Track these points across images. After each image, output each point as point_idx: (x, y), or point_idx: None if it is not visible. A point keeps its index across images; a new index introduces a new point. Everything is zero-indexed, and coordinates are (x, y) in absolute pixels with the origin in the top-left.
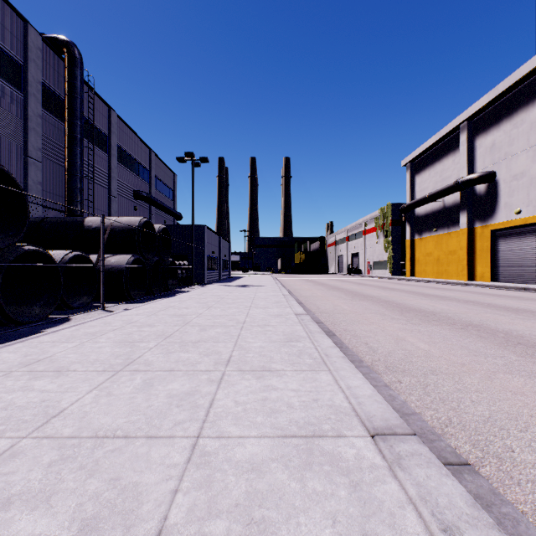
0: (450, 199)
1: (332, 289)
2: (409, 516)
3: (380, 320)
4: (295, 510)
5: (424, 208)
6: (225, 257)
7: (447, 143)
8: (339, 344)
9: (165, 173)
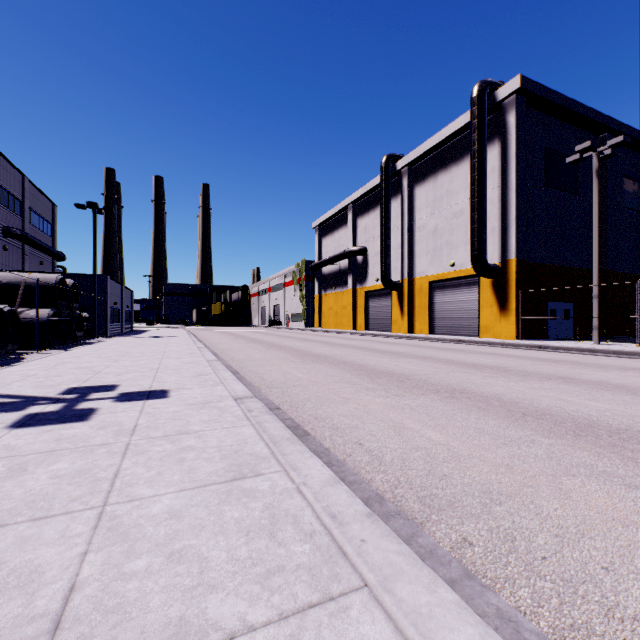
0: (344, 264)
1: (239, 338)
2: (208, 364)
3: (251, 350)
4: (186, 365)
5: (328, 268)
6: (128, 308)
7: (342, 217)
8: (217, 356)
9: (42, 203)
